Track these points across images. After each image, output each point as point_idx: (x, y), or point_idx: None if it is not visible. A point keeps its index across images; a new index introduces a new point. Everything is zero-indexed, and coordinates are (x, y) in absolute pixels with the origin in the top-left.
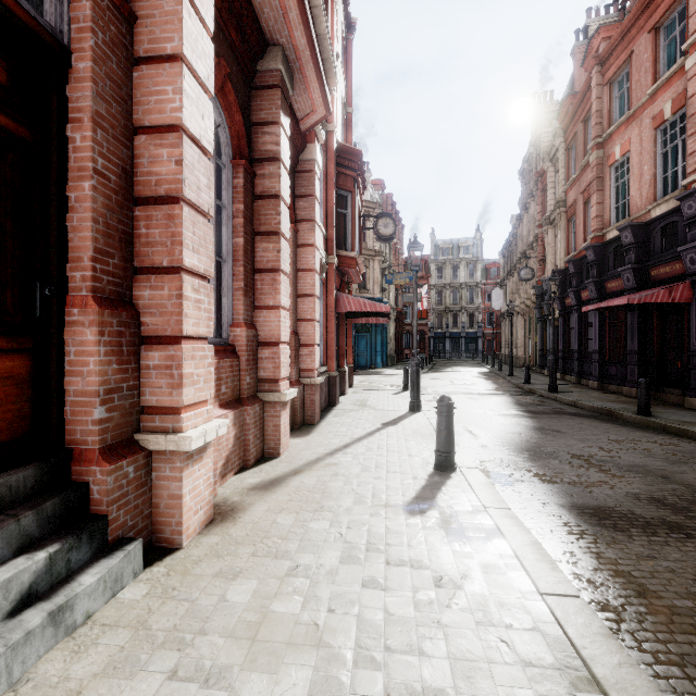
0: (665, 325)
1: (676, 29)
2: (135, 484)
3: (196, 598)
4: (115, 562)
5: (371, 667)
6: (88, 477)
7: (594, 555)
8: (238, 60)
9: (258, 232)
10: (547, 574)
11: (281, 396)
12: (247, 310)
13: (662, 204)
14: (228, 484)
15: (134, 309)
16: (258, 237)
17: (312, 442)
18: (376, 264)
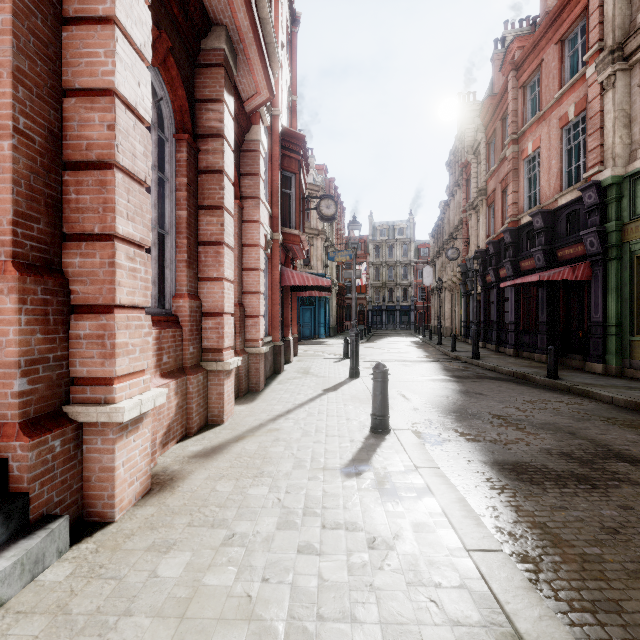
0: (569, 300)
1: (579, 43)
2: (62, 458)
3: (124, 575)
4: (35, 543)
5: (303, 638)
6: (7, 454)
7: (514, 508)
8: (181, 36)
9: (202, 205)
10: (473, 530)
11: (224, 365)
12: (190, 281)
13: (567, 194)
14: (170, 453)
15: (62, 277)
16: (202, 211)
17: (256, 408)
18: (320, 243)
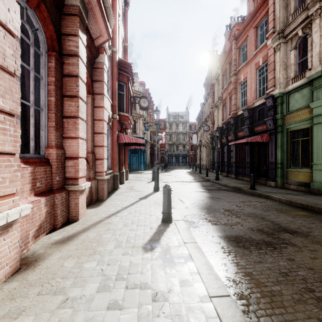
0: (259, 151)
1: (264, 28)
2: None
3: None
4: None
5: None
6: None
7: (235, 264)
8: None
9: (65, 95)
10: (213, 283)
11: (79, 187)
12: (57, 139)
13: (259, 101)
14: (40, 241)
15: None
16: (65, 98)
17: (100, 210)
18: (141, 121)
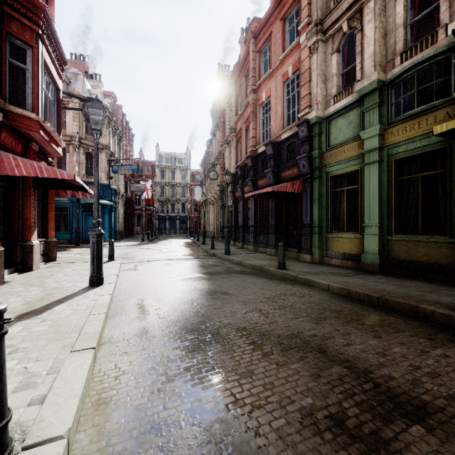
0: (288, 208)
1: (294, 22)
2: None
3: None
4: None
5: None
6: None
7: None
8: None
9: None
10: None
11: None
12: None
13: (287, 131)
14: None
15: None
16: None
17: None
18: (104, 156)
